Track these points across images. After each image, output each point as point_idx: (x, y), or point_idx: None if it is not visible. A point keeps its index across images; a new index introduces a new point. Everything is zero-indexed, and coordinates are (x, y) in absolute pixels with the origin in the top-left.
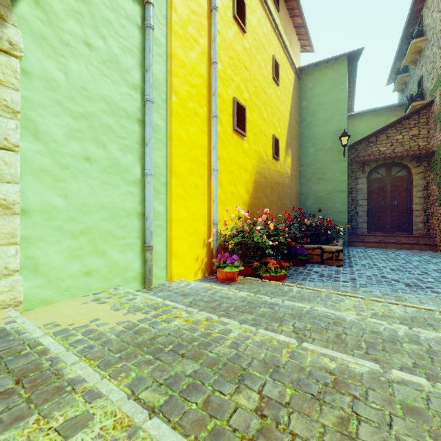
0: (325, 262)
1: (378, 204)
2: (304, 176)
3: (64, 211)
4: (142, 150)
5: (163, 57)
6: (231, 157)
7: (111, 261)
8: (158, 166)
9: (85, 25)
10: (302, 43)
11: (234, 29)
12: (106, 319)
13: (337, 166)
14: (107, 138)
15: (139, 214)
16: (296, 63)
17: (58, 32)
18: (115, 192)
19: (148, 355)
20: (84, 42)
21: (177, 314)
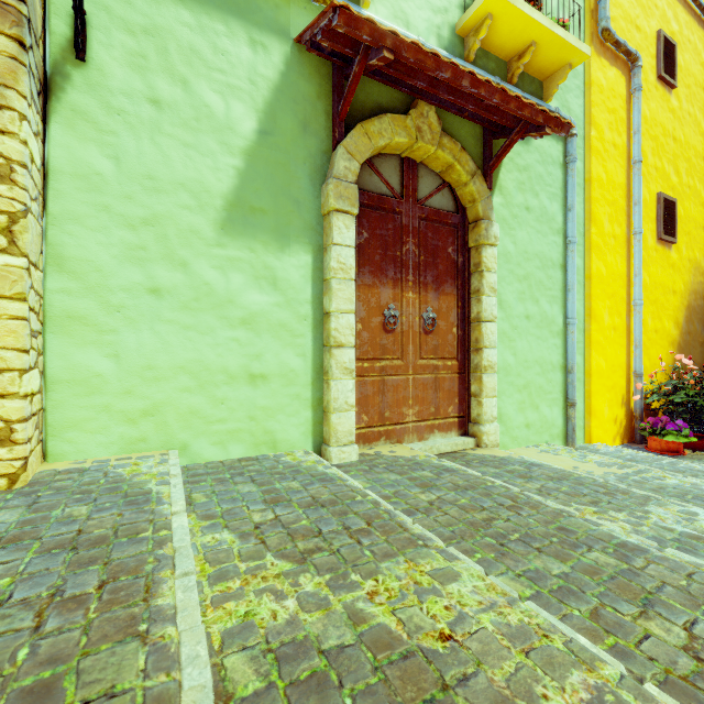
0: None
1: None
2: None
3: (514, 368)
4: (564, 297)
5: (581, 185)
6: (654, 279)
7: (541, 416)
8: (577, 311)
9: (525, 191)
10: None
11: (658, 95)
12: (585, 468)
13: None
14: (539, 293)
15: (561, 367)
16: None
17: (511, 209)
18: (544, 346)
19: (674, 498)
20: (525, 208)
21: (660, 475)
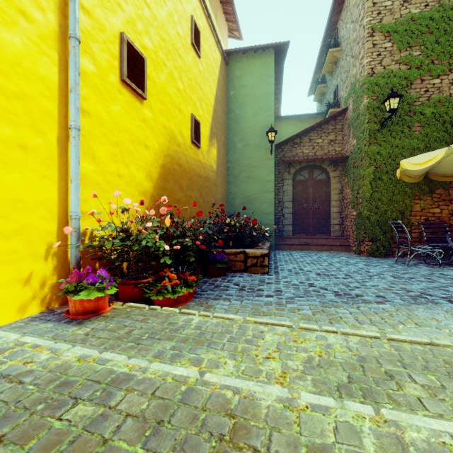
0: (249, 269)
1: (302, 207)
2: (232, 173)
3: None
4: None
5: None
6: (118, 121)
7: None
8: None
9: None
10: (230, 25)
11: None
12: None
13: (265, 164)
14: None
15: None
16: (223, 45)
17: None
18: None
19: None
20: None
21: None
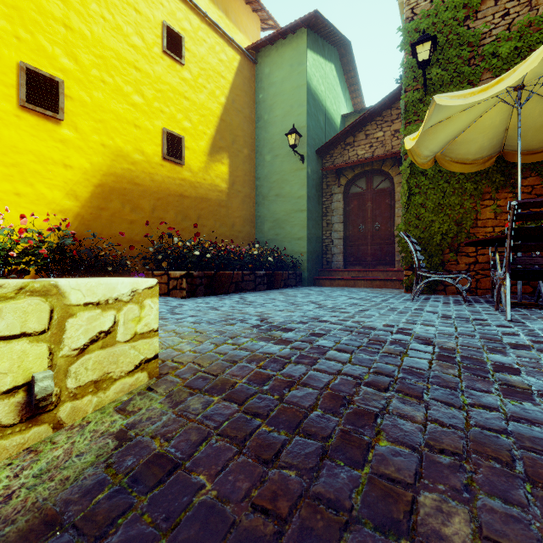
0: (171, 292)
1: (357, 229)
2: (260, 192)
3: None
4: None
5: None
6: (16, 144)
7: None
8: None
9: None
10: (262, 16)
11: None
12: None
13: (296, 177)
14: None
15: None
16: (247, 42)
17: None
18: None
19: None
20: None
21: None
